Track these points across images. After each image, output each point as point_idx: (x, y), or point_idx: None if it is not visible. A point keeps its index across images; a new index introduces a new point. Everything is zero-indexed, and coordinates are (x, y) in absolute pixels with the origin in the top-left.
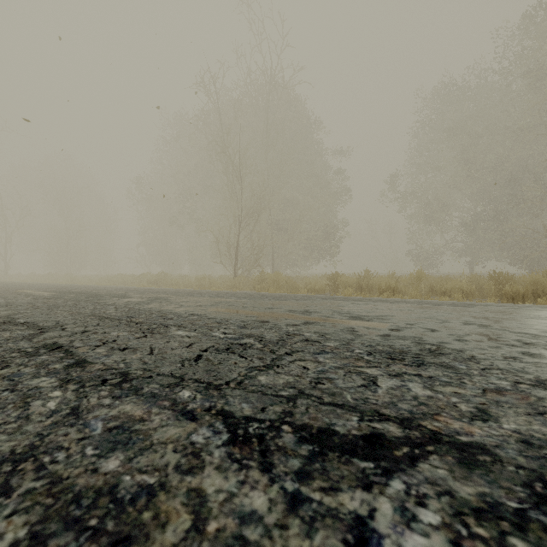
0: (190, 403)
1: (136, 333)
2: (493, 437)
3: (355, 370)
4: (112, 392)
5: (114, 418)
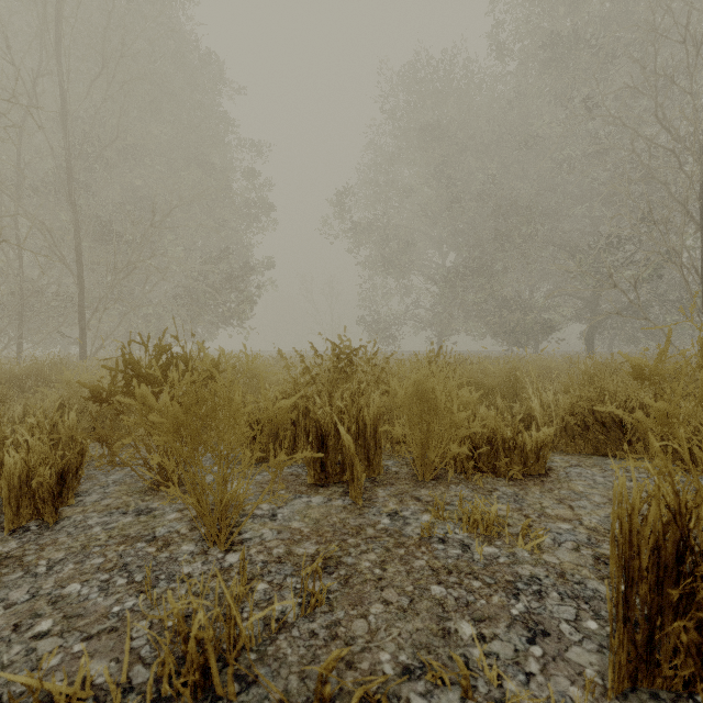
0: None
1: None
2: None
3: None
4: None
5: None
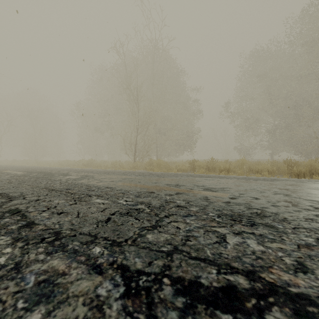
0: (99, 258)
1: (70, 201)
2: (314, 288)
3: (210, 229)
4: (46, 249)
5: (44, 272)
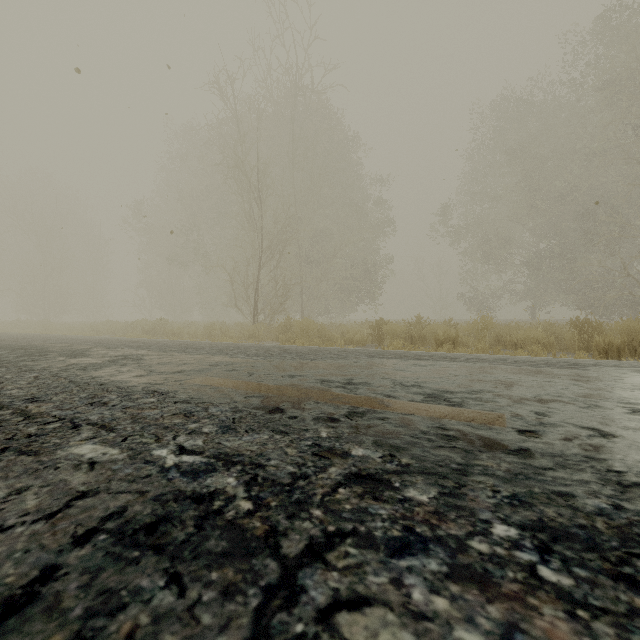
0: None
1: None
2: None
3: None
4: None
5: None
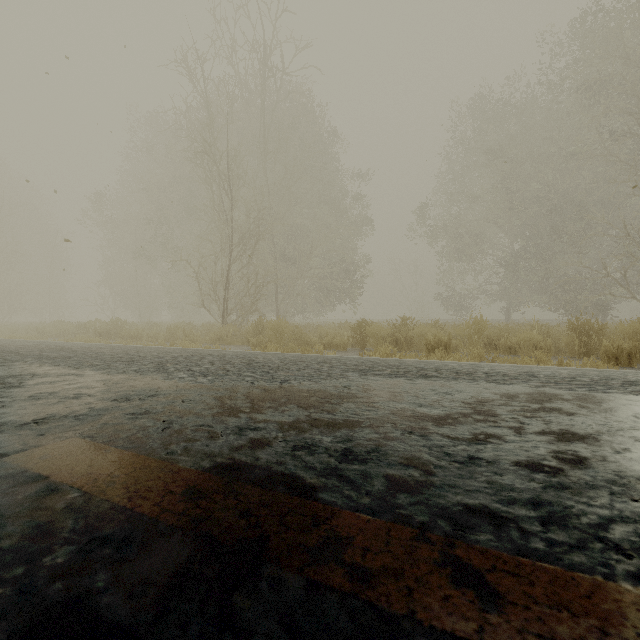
0: None
1: None
2: None
3: None
4: None
5: None
